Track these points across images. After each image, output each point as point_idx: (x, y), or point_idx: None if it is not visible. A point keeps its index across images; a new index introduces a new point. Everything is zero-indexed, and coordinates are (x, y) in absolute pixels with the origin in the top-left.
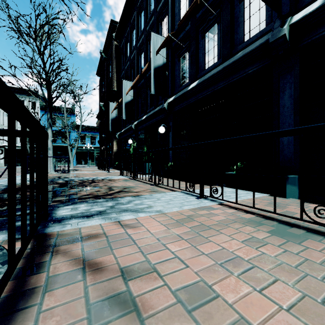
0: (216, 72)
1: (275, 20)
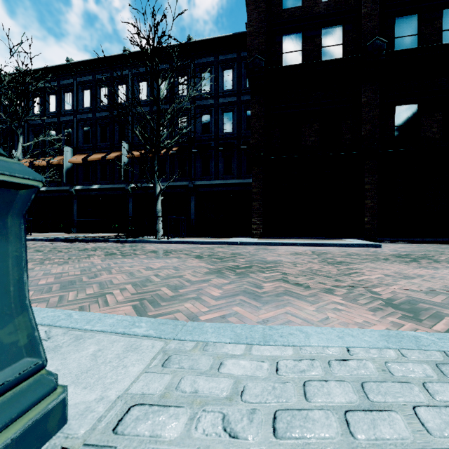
0: (54, 190)
1: (71, 186)
